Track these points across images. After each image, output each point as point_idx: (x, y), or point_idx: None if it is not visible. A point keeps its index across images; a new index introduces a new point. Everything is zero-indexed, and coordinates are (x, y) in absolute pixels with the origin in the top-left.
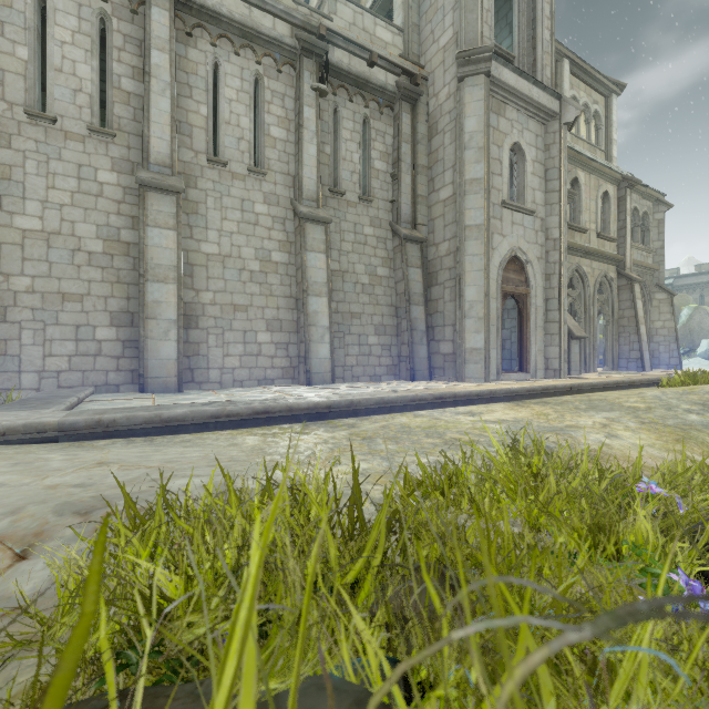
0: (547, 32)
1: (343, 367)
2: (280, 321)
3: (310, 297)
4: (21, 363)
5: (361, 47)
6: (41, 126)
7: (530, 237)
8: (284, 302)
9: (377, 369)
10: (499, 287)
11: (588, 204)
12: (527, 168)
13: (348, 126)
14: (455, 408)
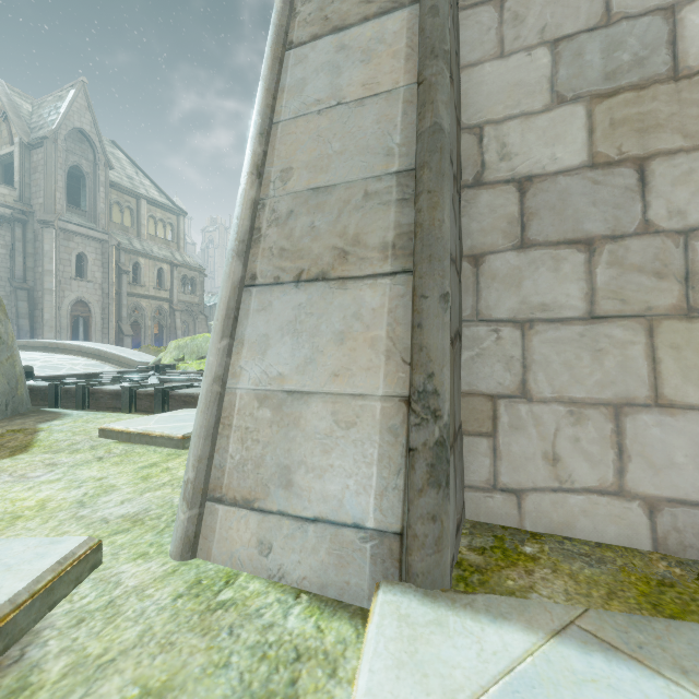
0: (103, 205)
1: None
2: None
3: None
4: None
5: None
6: None
7: (92, 292)
8: None
9: None
10: (69, 313)
11: (148, 273)
12: (90, 263)
13: None
14: None
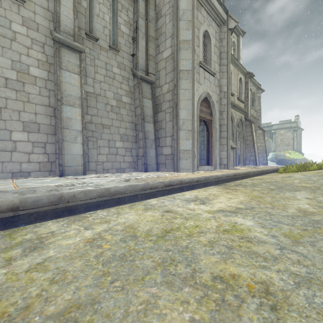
0: None
1: (96, 162)
2: (38, 124)
3: (64, 106)
4: None
5: None
6: None
7: (212, 88)
8: (42, 109)
9: (122, 164)
10: (197, 114)
11: (234, 82)
12: (212, 48)
13: None
14: (182, 193)
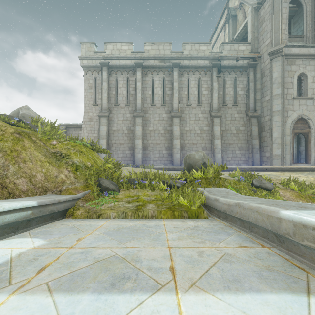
0: None
1: (226, 160)
2: (206, 147)
3: (215, 140)
4: (150, 158)
5: (233, 57)
6: (152, 107)
7: (310, 109)
8: (207, 141)
9: (239, 161)
10: (291, 131)
11: None
12: (308, 81)
13: (228, 83)
14: (256, 172)
